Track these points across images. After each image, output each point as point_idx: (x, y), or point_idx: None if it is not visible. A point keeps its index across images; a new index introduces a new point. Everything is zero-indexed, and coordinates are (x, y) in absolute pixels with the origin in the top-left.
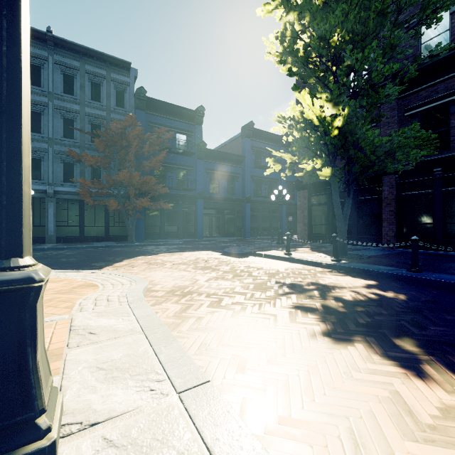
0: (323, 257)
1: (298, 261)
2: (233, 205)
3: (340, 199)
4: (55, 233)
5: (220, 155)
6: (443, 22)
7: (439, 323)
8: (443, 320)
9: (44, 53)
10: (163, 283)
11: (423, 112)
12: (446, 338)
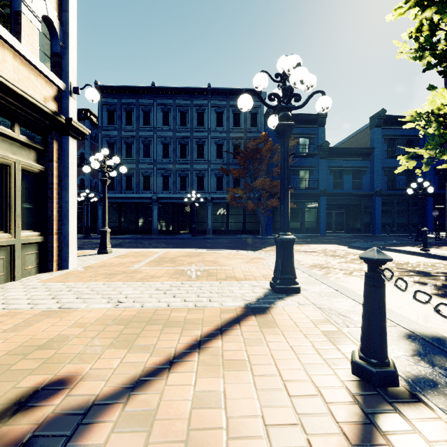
0: None
1: (435, 256)
2: (359, 201)
3: None
4: (212, 227)
5: (344, 151)
6: None
7: None
8: None
9: (205, 102)
10: (304, 261)
11: None
12: None
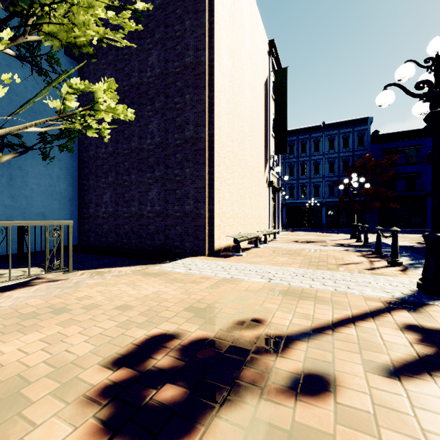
0: None
1: None
2: None
3: None
4: (325, 223)
5: None
6: None
7: None
8: None
9: (320, 134)
10: None
11: None
12: None
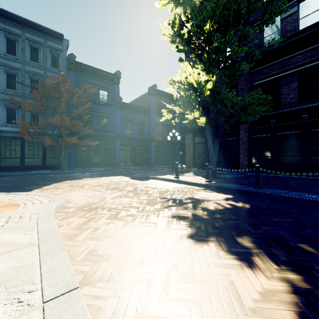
0: (200, 179)
1: (183, 182)
2: (142, 143)
3: (213, 139)
4: None
5: (133, 107)
6: (276, 25)
7: (268, 224)
8: (271, 222)
9: None
10: (77, 201)
11: (264, 83)
12: (271, 235)
